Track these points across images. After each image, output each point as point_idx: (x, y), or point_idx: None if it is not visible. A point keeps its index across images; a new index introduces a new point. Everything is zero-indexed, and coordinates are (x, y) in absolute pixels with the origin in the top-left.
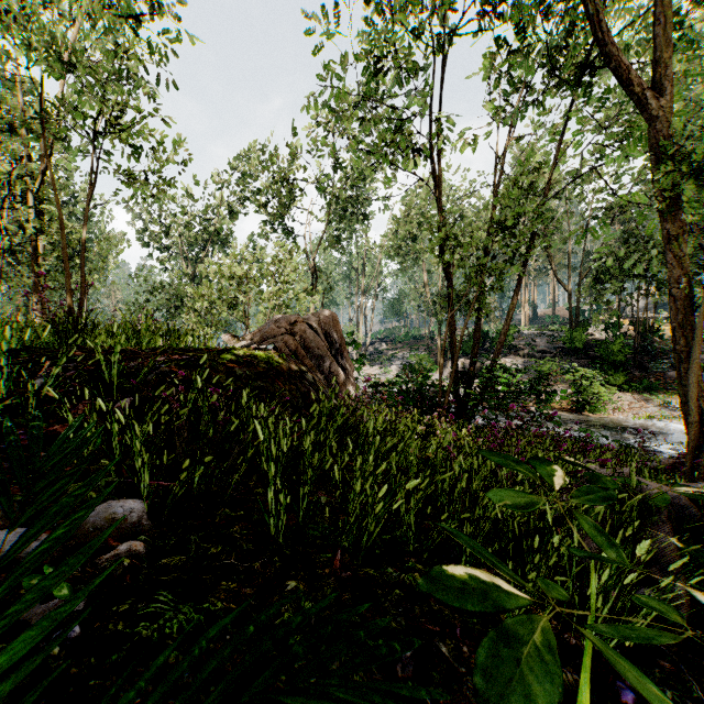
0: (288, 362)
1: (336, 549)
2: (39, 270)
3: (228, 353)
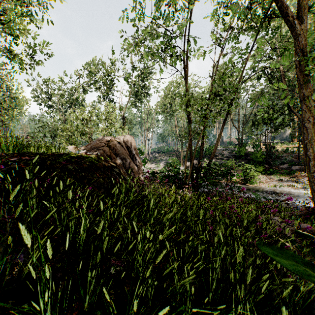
0: (104, 161)
1: None
2: None
3: (65, 156)
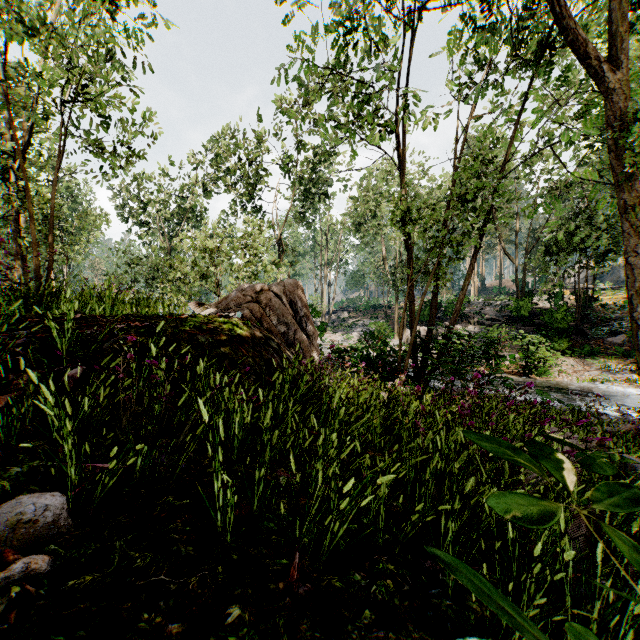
0: (253, 329)
1: (293, 548)
2: (20, 242)
3: (191, 320)
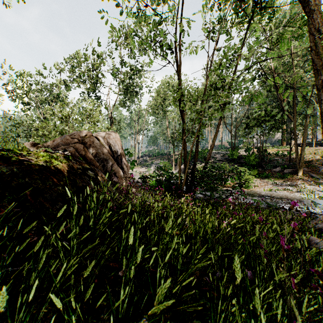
0: (73, 162)
1: None
2: None
3: (1, 152)
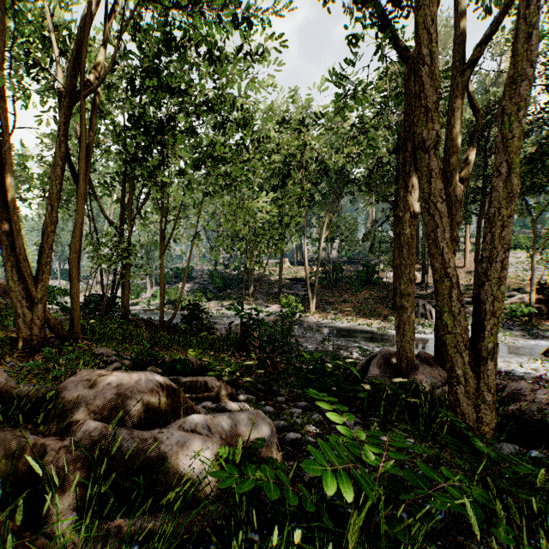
0: None
1: None
2: None
3: None
